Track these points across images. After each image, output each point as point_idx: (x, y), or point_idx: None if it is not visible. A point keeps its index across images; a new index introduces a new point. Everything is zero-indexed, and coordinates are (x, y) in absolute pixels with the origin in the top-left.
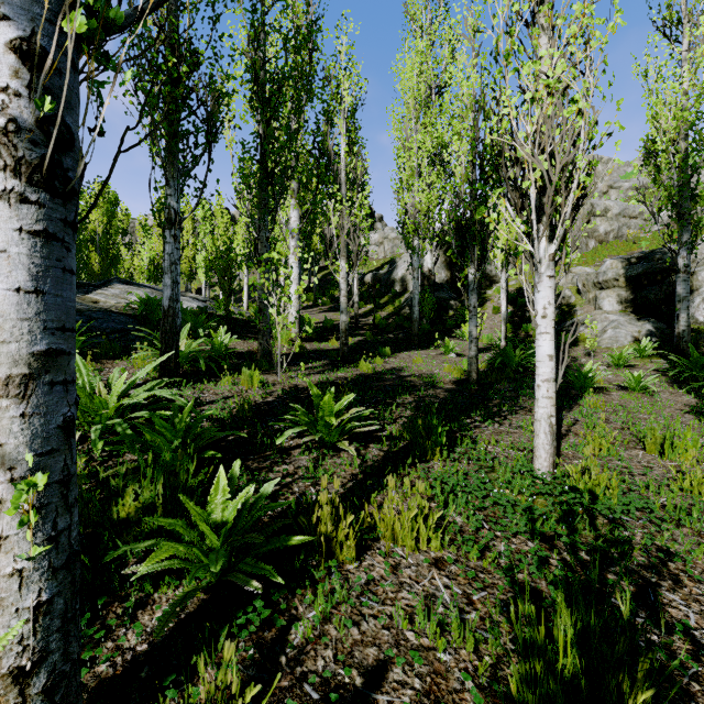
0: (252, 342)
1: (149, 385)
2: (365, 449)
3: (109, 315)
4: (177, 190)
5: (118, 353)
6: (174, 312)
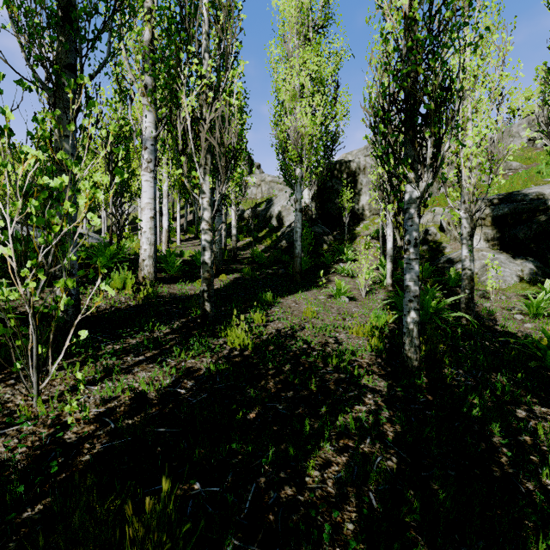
0: None
1: None
2: None
3: None
4: None
5: None
6: None
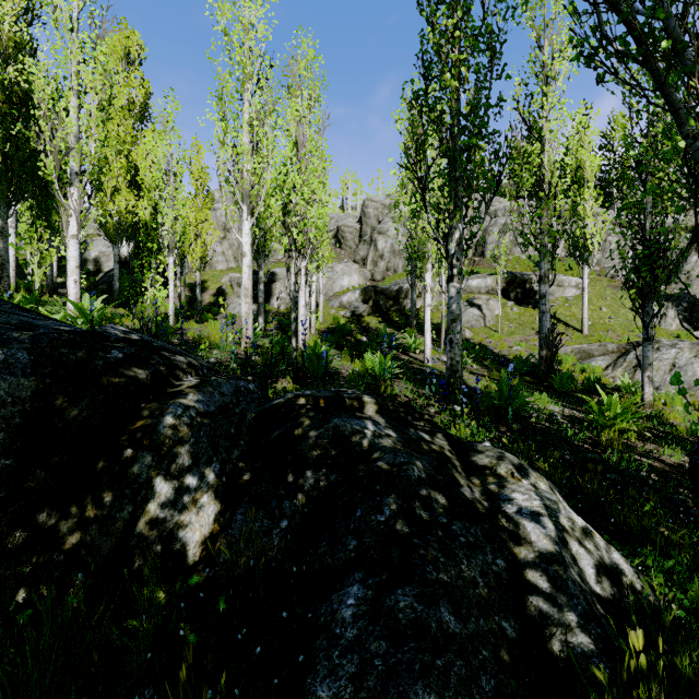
0: None
1: None
2: None
3: None
4: None
5: None
6: None
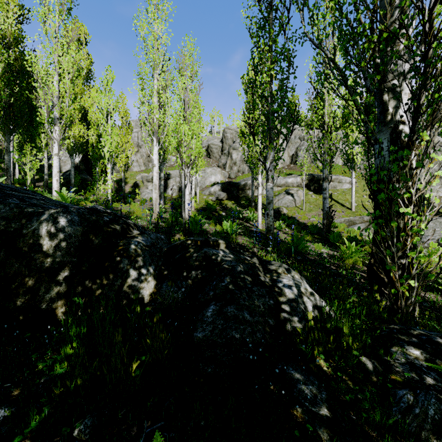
0: None
1: None
2: None
3: None
4: None
5: None
6: None
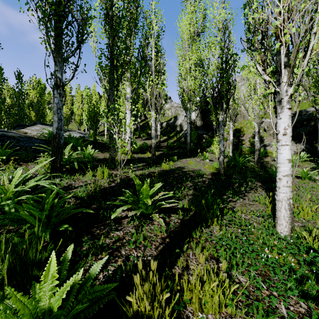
0: (106, 154)
1: (38, 177)
2: (169, 218)
3: (30, 139)
4: (61, 68)
5: (30, 159)
6: (59, 136)
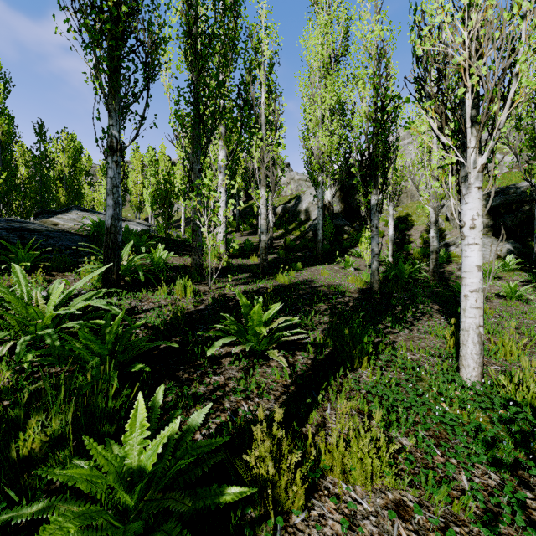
0: (187, 258)
1: (87, 295)
2: (293, 357)
3: (65, 234)
4: (118, 121)
5: (68, 266)
6: (115, 230)
